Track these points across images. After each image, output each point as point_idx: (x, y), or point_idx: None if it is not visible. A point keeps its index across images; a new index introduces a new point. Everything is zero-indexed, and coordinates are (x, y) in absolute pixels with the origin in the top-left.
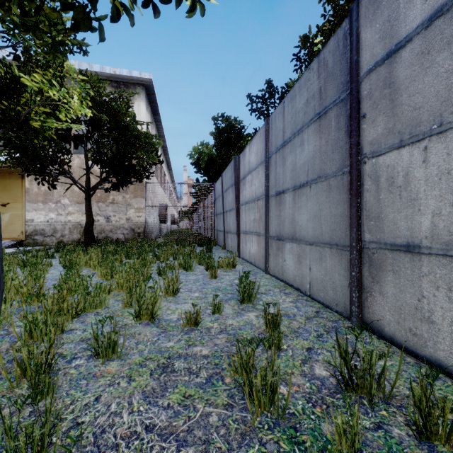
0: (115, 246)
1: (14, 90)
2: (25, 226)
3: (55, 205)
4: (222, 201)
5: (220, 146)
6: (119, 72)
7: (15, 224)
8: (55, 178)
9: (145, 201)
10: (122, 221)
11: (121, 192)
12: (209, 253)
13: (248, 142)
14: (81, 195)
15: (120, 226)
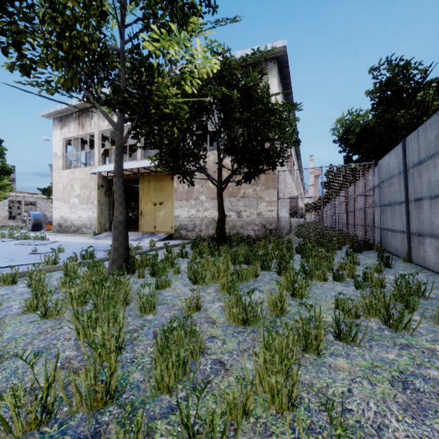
0: (247, 250)
1: (137, 61)
2: (174, 222)
3: (195, 202)
4: (404, 183)
5: (384, 106)
6: (249, 52)
7: (167, 220)
8: (191, 174)
9: (277, 193)
10: (253, 216)
11: (251, 184)
12: (387, 268)
13: (438, 88)
14: (215, 191)
15: (251, 221)
